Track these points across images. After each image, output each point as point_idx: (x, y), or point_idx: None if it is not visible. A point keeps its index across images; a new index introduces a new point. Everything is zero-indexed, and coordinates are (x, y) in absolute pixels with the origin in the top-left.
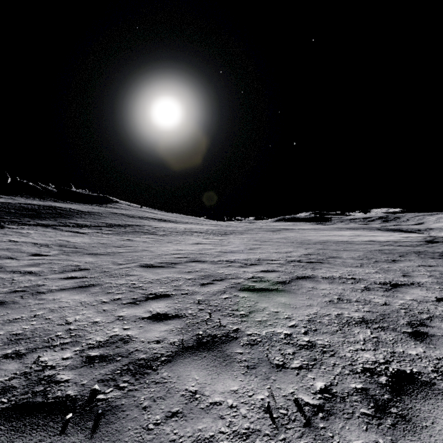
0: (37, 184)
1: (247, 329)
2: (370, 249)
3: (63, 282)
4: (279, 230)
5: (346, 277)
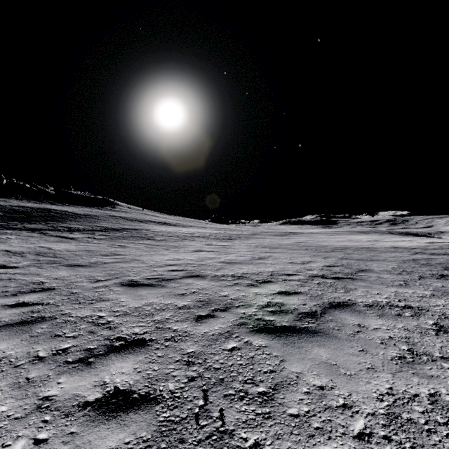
0: (34, 186)
1: (276, 444)
2: (402, 259)
3: (3, 313)
4: (288, 234)
5: (397, 304)
